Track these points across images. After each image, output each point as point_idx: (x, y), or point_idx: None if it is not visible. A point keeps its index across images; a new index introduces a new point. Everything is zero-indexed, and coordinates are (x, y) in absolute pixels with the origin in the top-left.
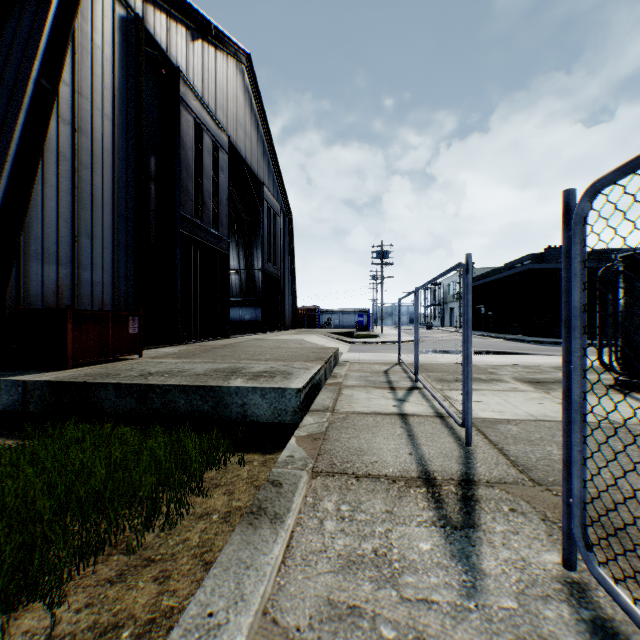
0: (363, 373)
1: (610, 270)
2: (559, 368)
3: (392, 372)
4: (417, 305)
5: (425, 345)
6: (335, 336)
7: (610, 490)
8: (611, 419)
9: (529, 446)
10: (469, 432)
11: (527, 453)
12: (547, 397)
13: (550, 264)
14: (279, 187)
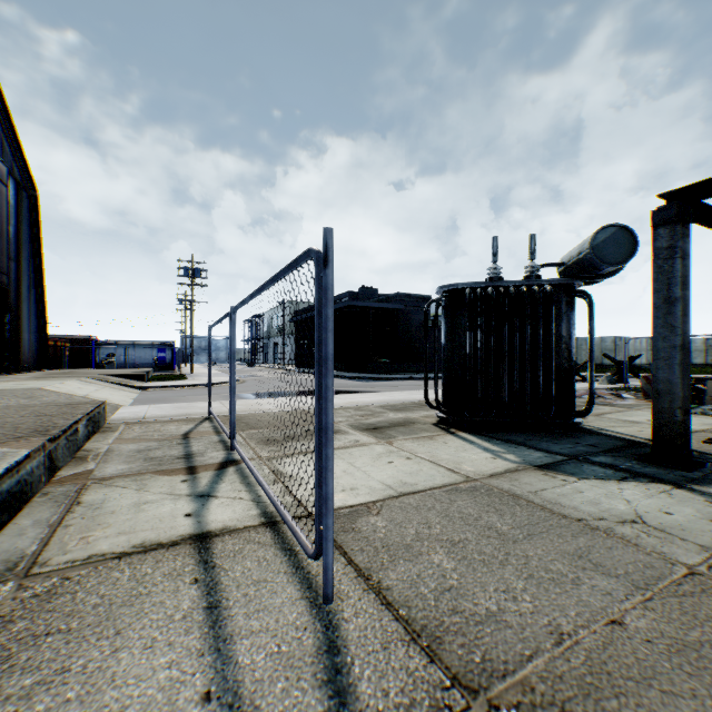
0: (145, 443)
1: (438, 304)
2: (387, 407)
3: (196, 435)
4: (234, 334)
5: (247, 387)
6: (116, 379)
7: (557, 647)
8: (464, 474)
9: (413, 562)
10: (329, 575)
11: (418, 584)
12: (394, 450)
13: (366, 302)
14: (7, 137)
